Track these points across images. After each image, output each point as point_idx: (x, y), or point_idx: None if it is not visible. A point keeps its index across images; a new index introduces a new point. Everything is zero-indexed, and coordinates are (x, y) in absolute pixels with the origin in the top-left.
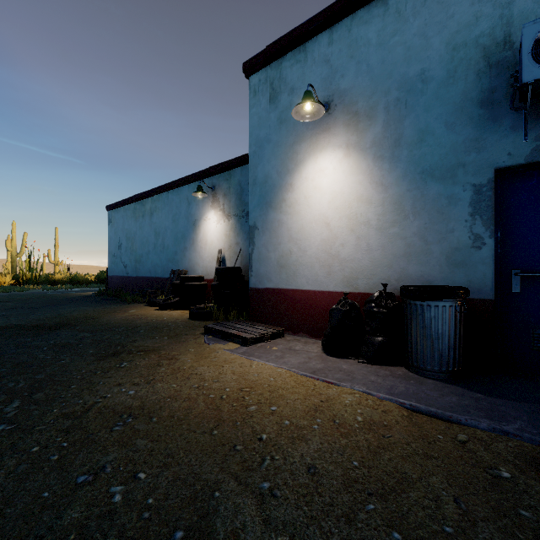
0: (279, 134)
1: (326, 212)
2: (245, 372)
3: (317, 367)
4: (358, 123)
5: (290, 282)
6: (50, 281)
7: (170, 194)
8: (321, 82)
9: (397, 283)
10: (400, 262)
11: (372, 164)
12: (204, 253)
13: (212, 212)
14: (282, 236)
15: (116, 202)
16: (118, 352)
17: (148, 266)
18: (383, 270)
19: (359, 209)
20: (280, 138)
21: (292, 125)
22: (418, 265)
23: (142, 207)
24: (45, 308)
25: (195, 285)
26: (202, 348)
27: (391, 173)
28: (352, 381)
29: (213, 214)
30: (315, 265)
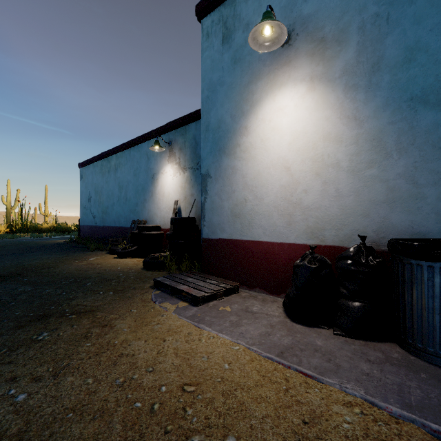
0: (233, 75)
1: (286, 155)
2: (191, 351)
3: (284, 343)
4: (324, 51)
5: (245, 232)
6: (38, 229)
7: (131, 151)
8: (279, 11)
9: (376, 235)
10: (379, 210)
11: (342, 95)
12: (162, 204)
13: (168, 165)
14: (236, 184)
15: (86, 160)
16: (48, 314)
17: (113, 216)
18: (357, 219)
19: (326, 149)
20: (234, 79)
21: (247, 63)
22: (404, 213)
23: (108, 164)
24: (11, 256)
25: (151, 234)
26: (147, 307)
27: (368, 104)
28: (338, 374)
29: (169, 168)
30: (273, 214)
